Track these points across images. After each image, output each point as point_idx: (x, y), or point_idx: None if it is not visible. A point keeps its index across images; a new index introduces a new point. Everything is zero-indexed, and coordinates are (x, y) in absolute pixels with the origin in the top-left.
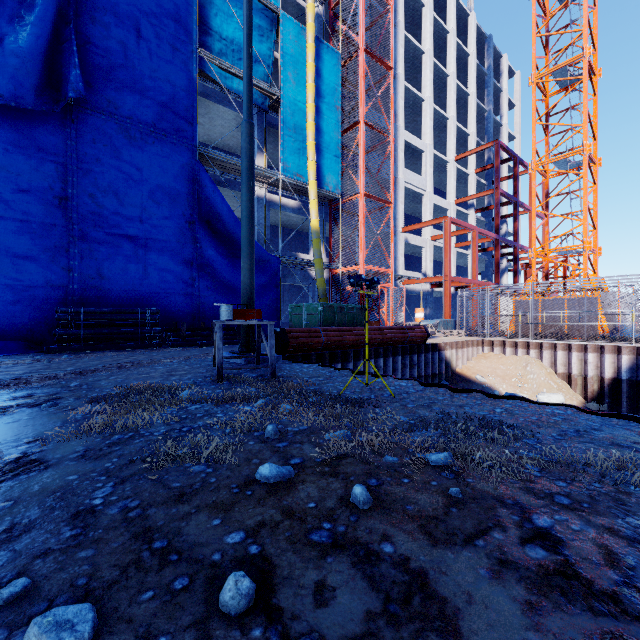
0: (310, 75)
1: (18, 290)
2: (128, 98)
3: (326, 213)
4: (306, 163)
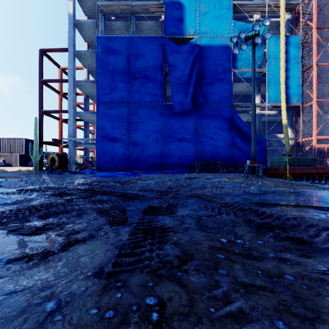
0: (282, 56)
1: (187, 156)
2: (211, 96)
3: (293, 112)
4: (280, 95)
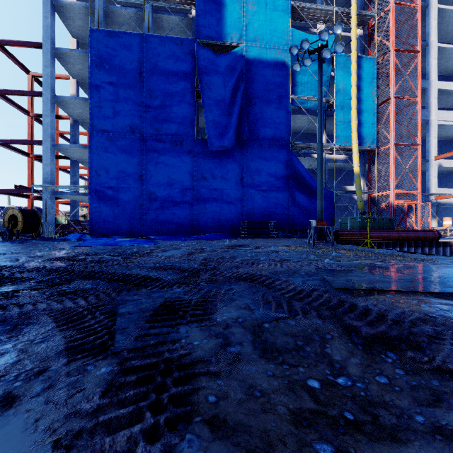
0: (353, 83)
1: (228, 215)
2: (263, 131)
3: (366, 158)
4: (351, 134)
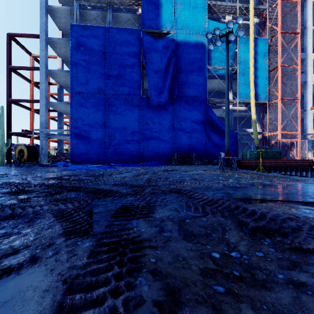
0: (251, 56)
1: (164, 149)
2: (187, 91)
3: (260, 109)
4: (249, 92)
